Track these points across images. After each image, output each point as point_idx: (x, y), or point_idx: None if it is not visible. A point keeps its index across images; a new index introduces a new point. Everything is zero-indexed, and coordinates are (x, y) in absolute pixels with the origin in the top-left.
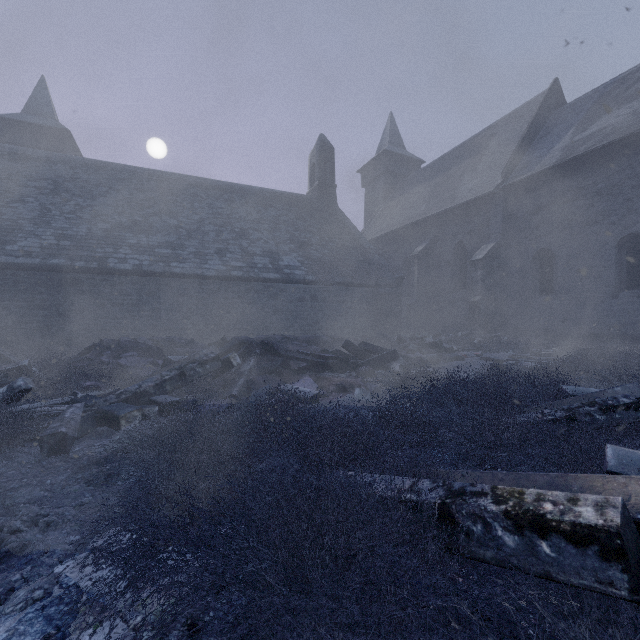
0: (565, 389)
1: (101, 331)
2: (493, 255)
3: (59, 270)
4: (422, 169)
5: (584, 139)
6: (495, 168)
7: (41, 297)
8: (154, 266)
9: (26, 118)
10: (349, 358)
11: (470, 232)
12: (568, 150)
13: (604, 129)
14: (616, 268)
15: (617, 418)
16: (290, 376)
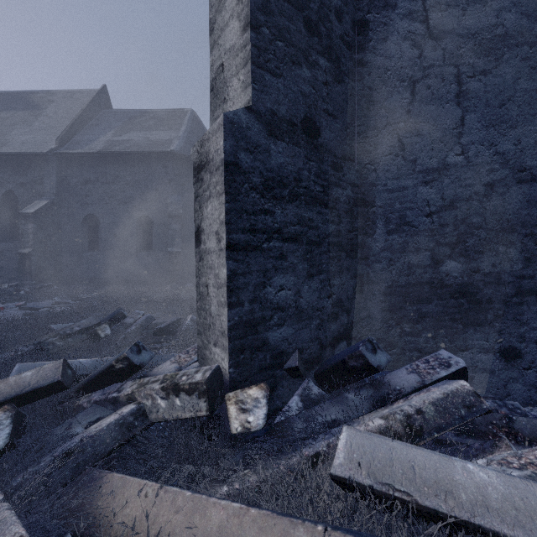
0: (49, 328)
1: None
2: (47, 212)
3: None
4: None
5: (120, 142)
6: (51, 133)
7: None
8: None
9: None
10: None
11: (23, 184)
12: (109, 145)
13: (131, 141)
14: (137, 236)
15: (71, 341)
16: None
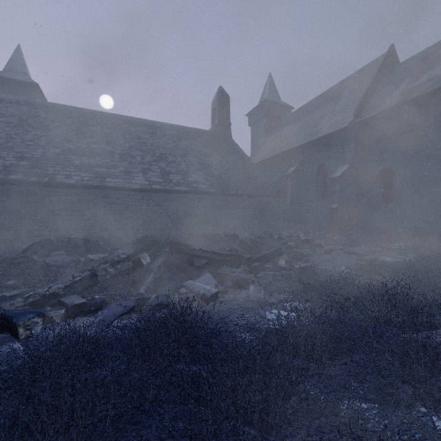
0: None
1: (51, 231)
2: (347, 173)
3: (17, 184)
4: (292, 113)
5: (417, 86)
6: (348, 110)
7: (3, 204)
8: (92, 181)
9: (6, 75)
10: (243, 254)
11: (329, 157)
12: (405, 95)
13: (433, 78)
14: None
15: None
16: (193, 272)
